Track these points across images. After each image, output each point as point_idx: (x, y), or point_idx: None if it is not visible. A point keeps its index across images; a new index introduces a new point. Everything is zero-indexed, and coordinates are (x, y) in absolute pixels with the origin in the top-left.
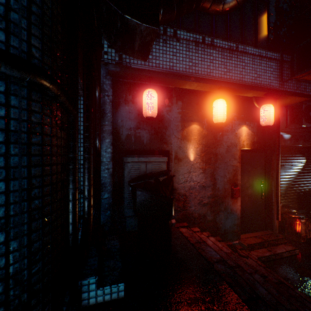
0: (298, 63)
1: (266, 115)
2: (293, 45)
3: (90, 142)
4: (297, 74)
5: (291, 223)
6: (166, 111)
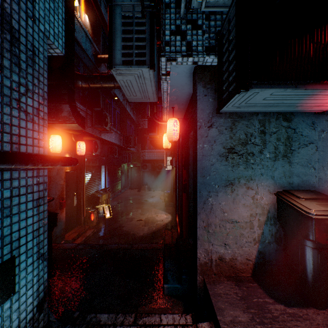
0: (95, 119)
1: (81, 148)
2: (91, 104)
3: None
4: (95, 126)
5: (90, 216)
6: None
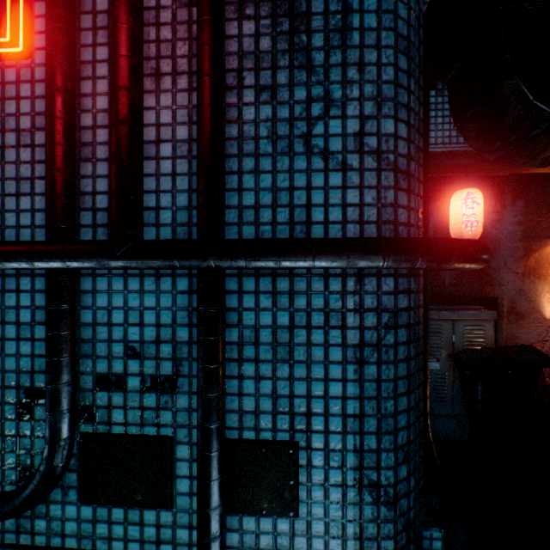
0: None
1: None
2: None
3: (426, 309)
4: None
5: None
6: (490, 221)
